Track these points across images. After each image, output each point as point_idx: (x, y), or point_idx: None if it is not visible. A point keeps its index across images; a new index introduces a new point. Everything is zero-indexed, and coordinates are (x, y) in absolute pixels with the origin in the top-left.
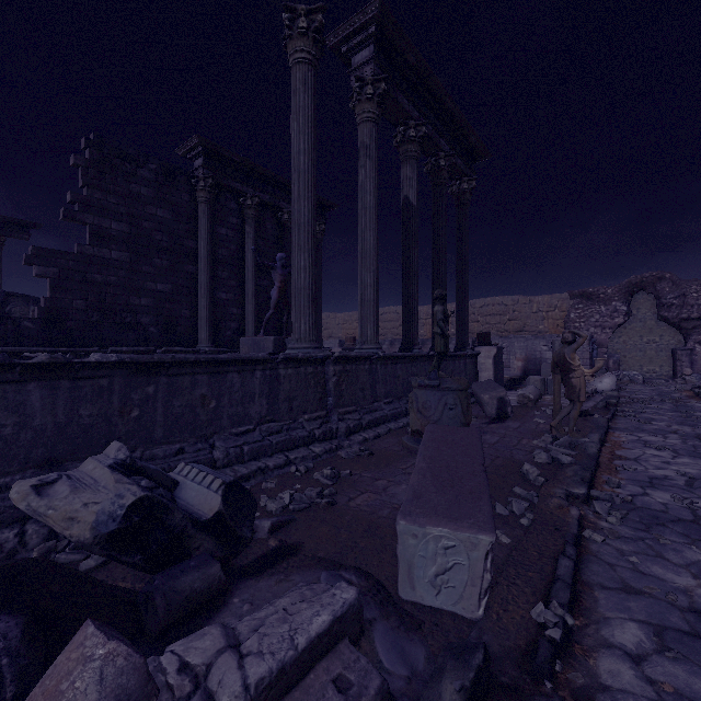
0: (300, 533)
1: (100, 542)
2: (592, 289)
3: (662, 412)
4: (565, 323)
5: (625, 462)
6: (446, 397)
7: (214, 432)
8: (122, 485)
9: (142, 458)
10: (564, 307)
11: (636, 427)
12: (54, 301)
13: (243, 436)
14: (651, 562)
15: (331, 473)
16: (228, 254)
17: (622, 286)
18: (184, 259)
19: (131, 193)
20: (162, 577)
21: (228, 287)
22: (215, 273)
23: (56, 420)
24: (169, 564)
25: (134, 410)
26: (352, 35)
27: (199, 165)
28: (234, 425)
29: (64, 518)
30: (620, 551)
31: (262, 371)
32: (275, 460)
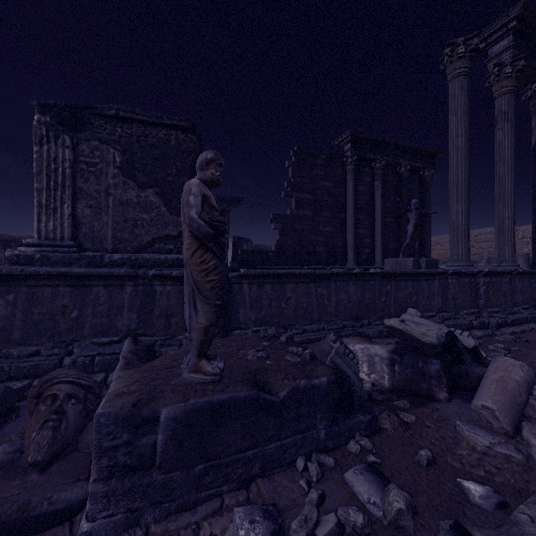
0: None
1: (440, 345)
2: None
3: None
4: None
5: None
6: None
7: None
8: (437, 325)
9: None
10: None
11: None
12: (280, 241)
13: (430, 318)
14: None
15: (504, 347)
16: (364, 203)
17: None
18: (339, 210)
19: (313, 175)
20: (464, 366)
21: (364, 225)
22: (356, 216)
23: (358, 299)
24: (456, 364)
25: (382, 297)
26: (491, 34)
27: (348, 149)
28: (425, 311)
29: (420, 334)
30: None
31: (438, 280)
32: None
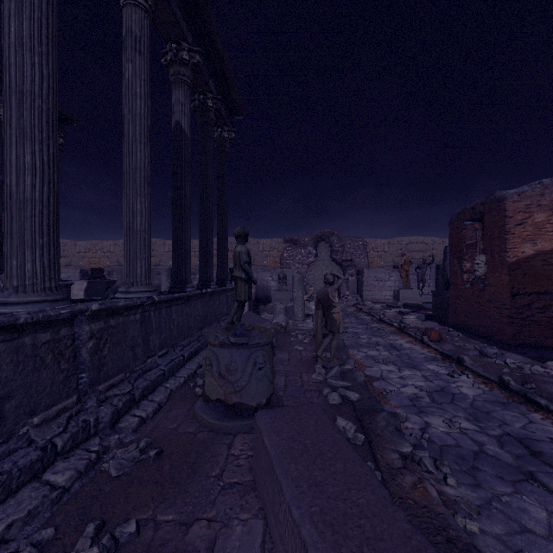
0: None
1: None
2: (297, 237)
3: (355, 326)
4: (281, 260)
5: (381, 384)
6: (255, 355)
7: None
8: None
9: None
10: (280, 248)
11: (356, 343)
12: None
13: None
14: (534, 548)
15: None
16: None
17: (313, 237)
18: None
19: None
20: None
21: None
22: None
23: None
24: None
25: None
26: None
27: None
28: None
29: None
30: (499, 539)
31: None
32: None
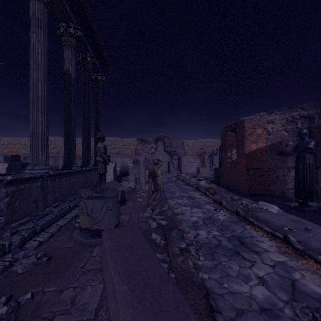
0: None
1: None
2: (145, 138)
3: (174, 187)
4: (136, 151)
5: (180, 216)
6: (107, 202)
7: None
8: None
9: None
10: (135, 144)
11: (172, 196)
12: None
13: None
14: (229, 282)
15: (7, 310)
16: None
17: (154, 138)
18: None
19: None
20: None
21: None
22: None
23: None
24: None
25: None
26: None
27: None
28: None
29: None
30: (216, 280)
31: None
32: None
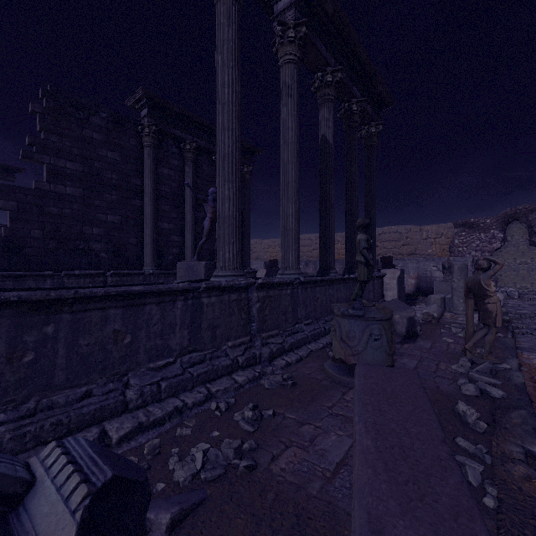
0: (208, 532)
1: None
2: (473, 220)
3: None
4: (450, 248)
5: None
6: (371, 327)
7: (128, 368)
8: None
9: (37, 408)
10: (449, 234)
11: None
12: (13, 231)
13: (162, 370)
14: None
15: (252, 416)
16: (170, 191)
17: (499, 217)
18: (131, 194)
19: (84, 137)
20: None
21: (170, 218)
22: (158, 206)
23: None
24: None
25: (27, 354)
26: None
27: (145, 115)
28: (152, 359)
29: None
30: None
31: (183, 301)
32: (195, 396)
